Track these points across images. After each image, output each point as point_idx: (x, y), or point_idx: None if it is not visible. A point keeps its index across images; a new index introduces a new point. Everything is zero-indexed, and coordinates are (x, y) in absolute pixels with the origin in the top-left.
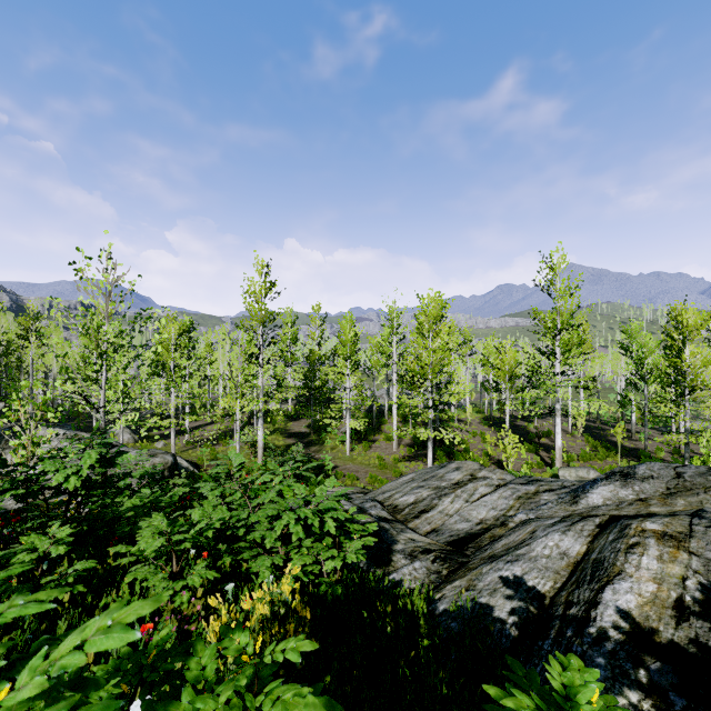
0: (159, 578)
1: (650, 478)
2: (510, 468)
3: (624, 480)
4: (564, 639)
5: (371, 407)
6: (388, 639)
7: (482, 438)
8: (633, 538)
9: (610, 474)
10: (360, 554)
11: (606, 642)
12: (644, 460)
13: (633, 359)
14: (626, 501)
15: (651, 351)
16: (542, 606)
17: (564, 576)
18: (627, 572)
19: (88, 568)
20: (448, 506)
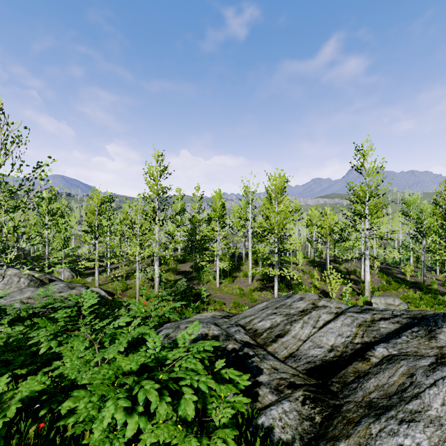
0: None
1: None
2: (334, 296)
3: None
4: None
5: (233, 254)
6: None
7: (310, 275)
8: None
9: None
10: (230, 436)
11: None
12: (426, 290)
13: (411, 221)
14: None
15: (428, 215)
16: None
17: None
18: None
19: None
20: (299, 331)
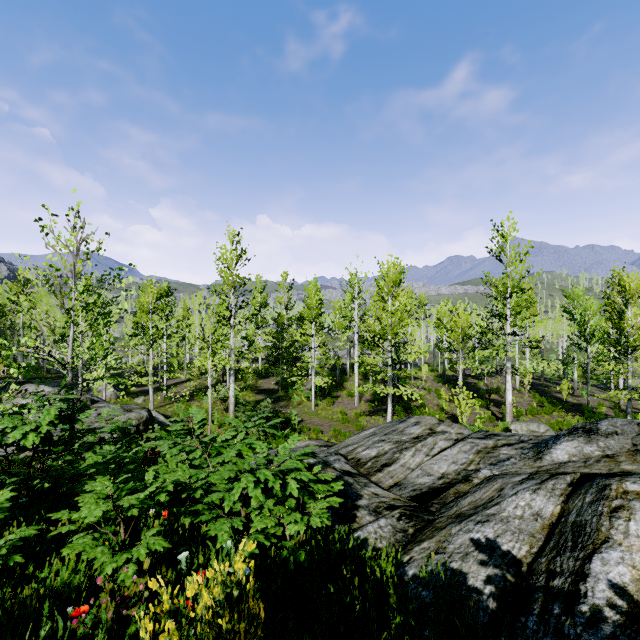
0: (97, 552)
1: (614, 434)
2: (464, 422)
3: (588, 436)
4: (552, 617)
5: (334, 365)
6: (356, 617)
7: (437, 394)
8: (616, 500)
9: (572, 430)
10: (325, 518)
11: (602, 624)
12: (588, 415)
13: (575, 321)
14: (592, 457)
15: (593, 314)
16: (520, 573)
17: (540, 539)
18: (614, 539)
19: (27, 536)
20: (409, 459)
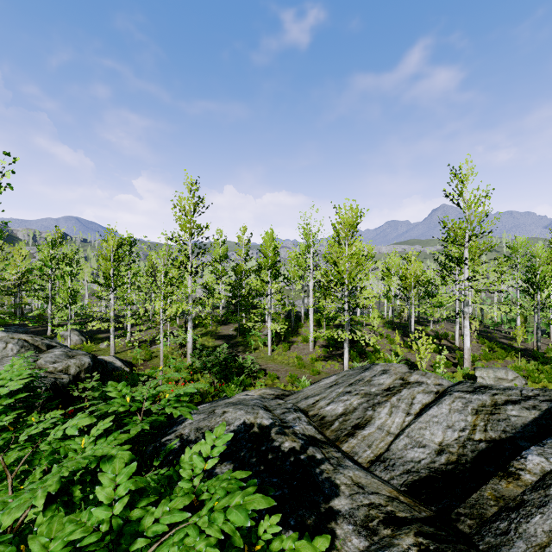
0: None
1: None
2: (423, 368)
3: None
4: None
5: (289, 313)
6: None
7: (389, 339)
8: None
9: None
10: None
11: None
12: (542, 360)
13: (518, 271)
14: None
15: (543, 261)
16: None
17: None
18: None
19: None
20: (386, 419)
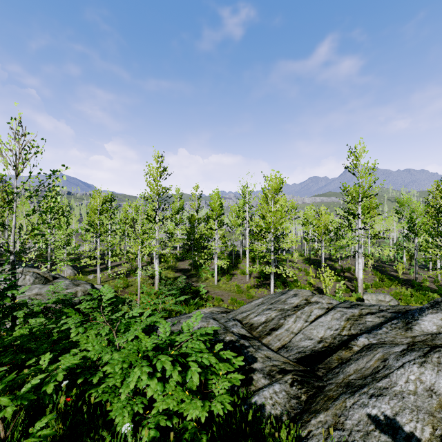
0: None
1: None
2: (328, 293)
3: None
4: None
5: (231, 252)
6: None
7: (306, 272)
8: None
9: (434, 304)
10: (227, 402)
11: None
12: (417, 287)
13: (404, 220)
14: None
15: (420, 214)
16: None
17: (441, 419)
18: None
19: None
20: (292, 325)
